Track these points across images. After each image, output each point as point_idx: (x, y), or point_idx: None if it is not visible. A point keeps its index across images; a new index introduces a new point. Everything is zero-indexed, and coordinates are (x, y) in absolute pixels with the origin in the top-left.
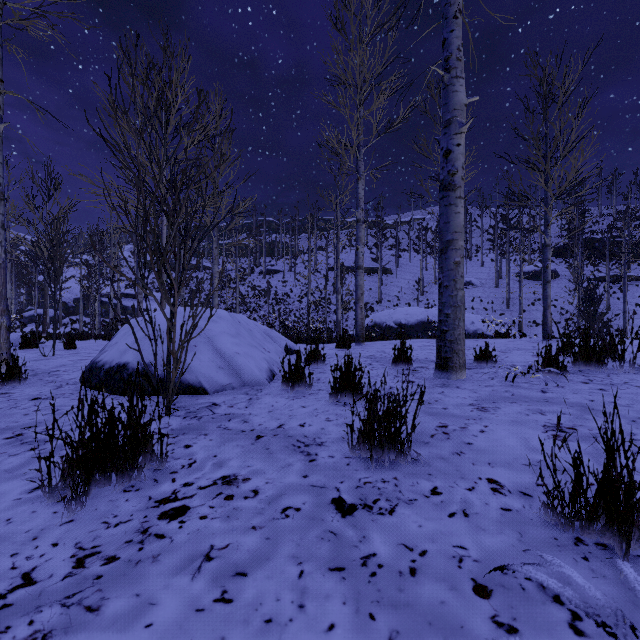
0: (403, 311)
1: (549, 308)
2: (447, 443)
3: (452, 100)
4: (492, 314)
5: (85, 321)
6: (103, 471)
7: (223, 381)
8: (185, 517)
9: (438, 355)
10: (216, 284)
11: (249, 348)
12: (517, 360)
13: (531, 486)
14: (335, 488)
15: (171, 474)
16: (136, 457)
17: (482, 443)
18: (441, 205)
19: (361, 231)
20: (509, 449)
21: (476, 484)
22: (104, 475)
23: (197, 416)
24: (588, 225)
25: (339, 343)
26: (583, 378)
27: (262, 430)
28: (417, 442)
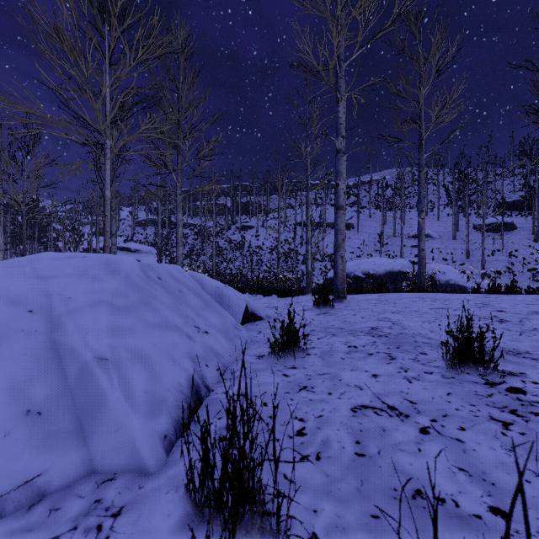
0: (370, 261)
1: None
2: None
3: None
4: (452, 264)
5: None
6: None
7: (8, 473)
8: None
9: None
10: (180, 233)
11: (153, 335)
12: None
13: None
14: None
15: None
16: None
17: None
18: None
19: (342, 163)
20: None
21: None
22: None
23: None
24: None
25: (318, 303)
26: None
27: None
28: None
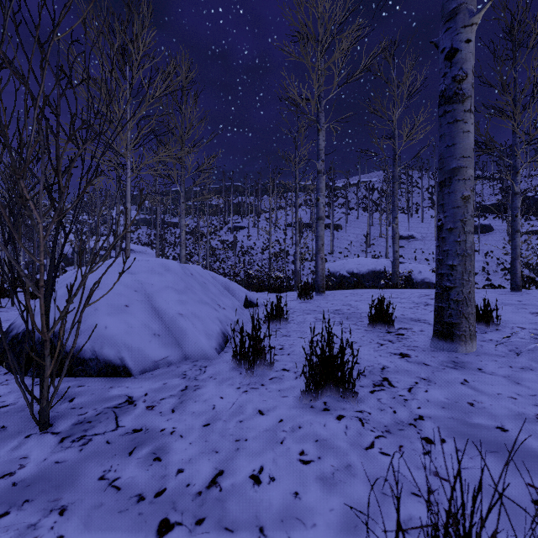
0: (355, 261)
1: (518, 258)
2: None
3: None
4: (433, 264)
5: None
6: None
7: (156, 354)
8: None
9: (437, 319)
10: (183, 236)
11: (198, 306)
12: (518, 320)
13: None
14: None
15: None
16: None
17: None
18: (441, 124)
19: (322, 182)
20: None
21: None
22: None
23: (85, 435)
24: None
25: (301, 294)
26: None
27: (177, 496)
28: None
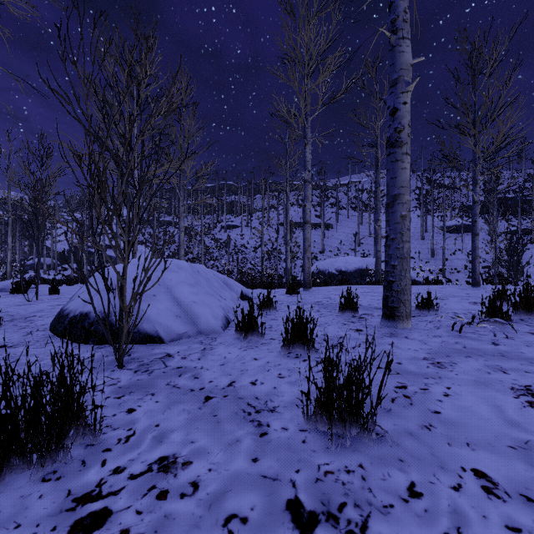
0: (343, 260)
1: (477, 258)
2: (411, 411)
3: (399, 60)
4: (419, 262)
5: (76, 268)
6: (21, 454)
7: (179, 330)
8: (102, 531)
9: (385, 304)
10: (182, 237)
11: (206, 296)
12: (456, 307)
13: (532, 485)
14: (290, 481)
15: (103, 453)
16: (61, 435)
17: (451, 412)
18: (387, 161)
19: (308, 190)
20: (484, 422)
21: (461, 479)
22: (22, 458)
23: (148, 370)
24: (501, 186)
25: (289, 289)
26: (528, 328)
27: (212, 389)
28: (378, 409)
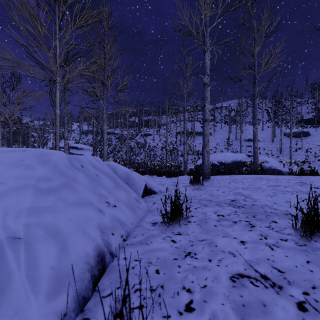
0: (222, 155)
1: None
2: None
3: None
4: (271, 157)
5: None
6: None
7: None
8: None
9: None
10: (105, 137)
11: (69, 212)
12: None
13: None
14: None
15: None
16: None
17: None
18: None
19: (207, 92)
20: None
21: None
22: None
23: None
24: None
25: (193, 182)
26: None
27: None
28: None
